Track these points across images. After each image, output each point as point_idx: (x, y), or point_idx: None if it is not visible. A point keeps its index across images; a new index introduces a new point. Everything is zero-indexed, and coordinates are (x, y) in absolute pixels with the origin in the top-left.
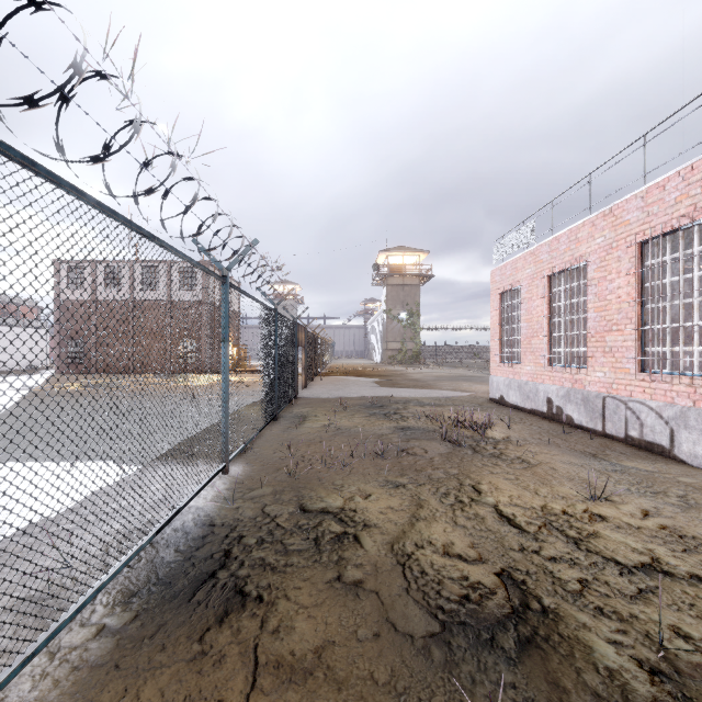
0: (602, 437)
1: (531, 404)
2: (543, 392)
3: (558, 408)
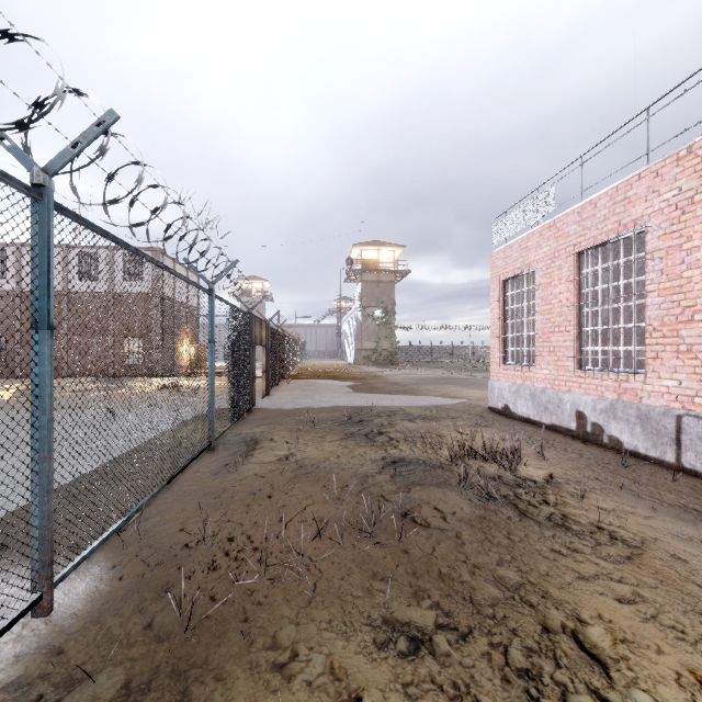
0: (677, 472)
1: (551, 417)
2: (570, 403)
3: (596, 426)
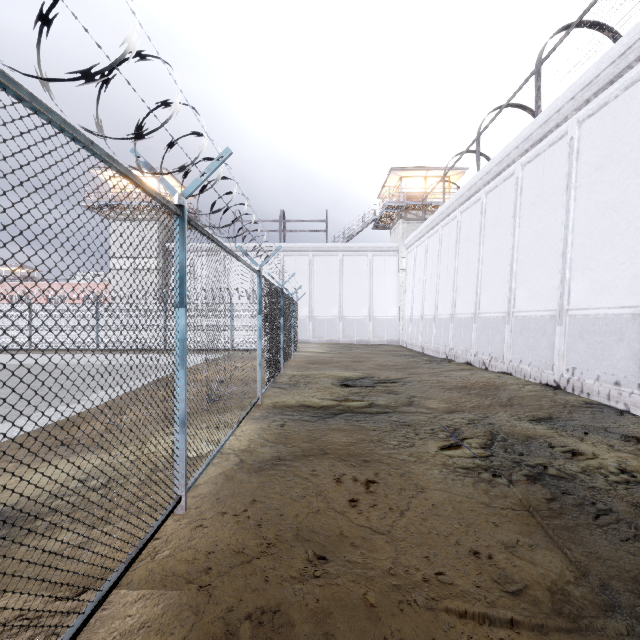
0: None
1: None
2: None
3: None
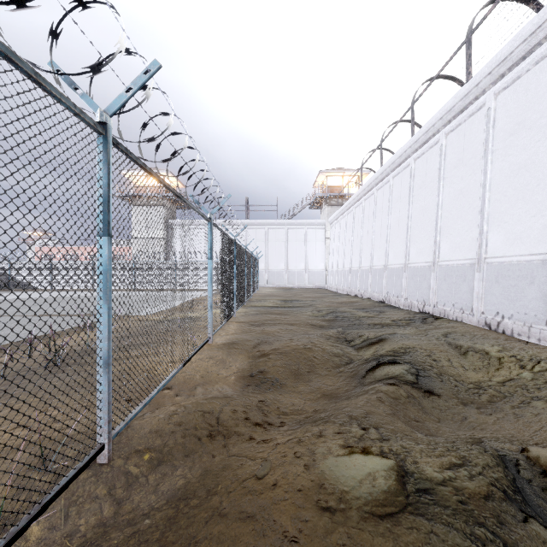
0: None
1: None
2: None
3: None
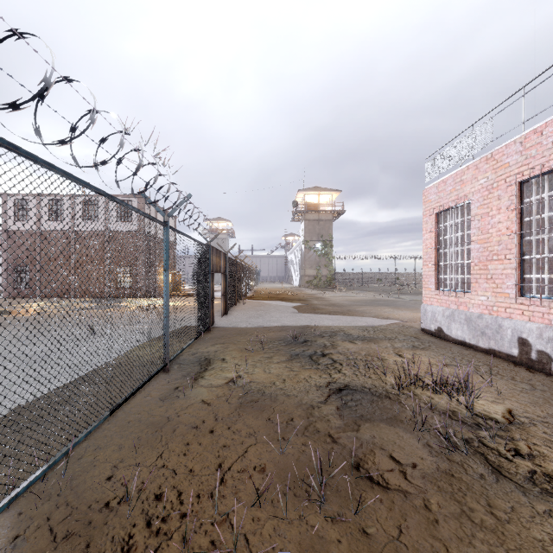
0: None
1: (489, 342)
2: (511, 329)
3: (543, 354)
